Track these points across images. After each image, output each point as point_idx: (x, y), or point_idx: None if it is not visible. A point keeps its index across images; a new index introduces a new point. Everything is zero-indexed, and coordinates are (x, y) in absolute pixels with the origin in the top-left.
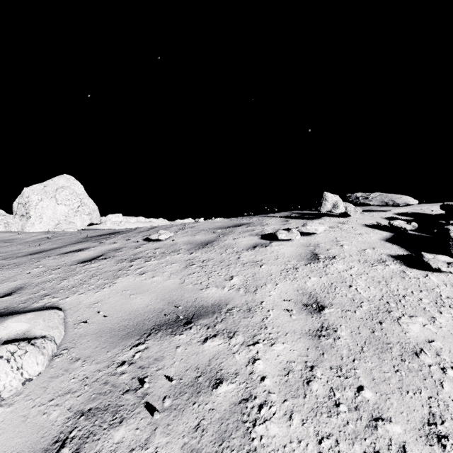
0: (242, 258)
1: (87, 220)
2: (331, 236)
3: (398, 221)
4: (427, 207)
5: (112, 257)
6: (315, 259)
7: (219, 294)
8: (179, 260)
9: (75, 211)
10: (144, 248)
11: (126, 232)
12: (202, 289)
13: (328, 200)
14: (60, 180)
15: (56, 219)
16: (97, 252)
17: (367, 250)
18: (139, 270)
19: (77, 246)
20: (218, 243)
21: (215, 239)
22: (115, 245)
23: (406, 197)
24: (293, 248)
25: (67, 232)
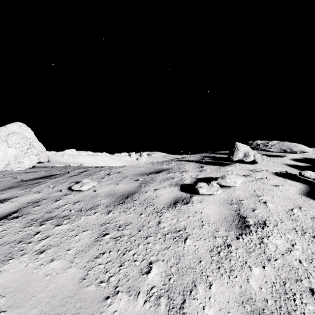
0: (163, 224)
1: (35, 160)
2: (249, 189)
3: (308, 172)
4: (312, 152)
5: (24, 216)
6: (245, 226)
7: (130, 314)
8: (93, 224)
9: (24, 152)
10: (64, 200)
11: (58, 176)
12: (106, 297)
13: (239, 150)
14: (12, 127)
15: (7, 160)
16: (15, 205)
17: (295, 210)
18: (41, 244)
19: (3, 194)
20: (138, 195)
21: (136, 190)
22: (38, 196)
23: (301, 145)
24: (216, 207)
25: (14, 171)
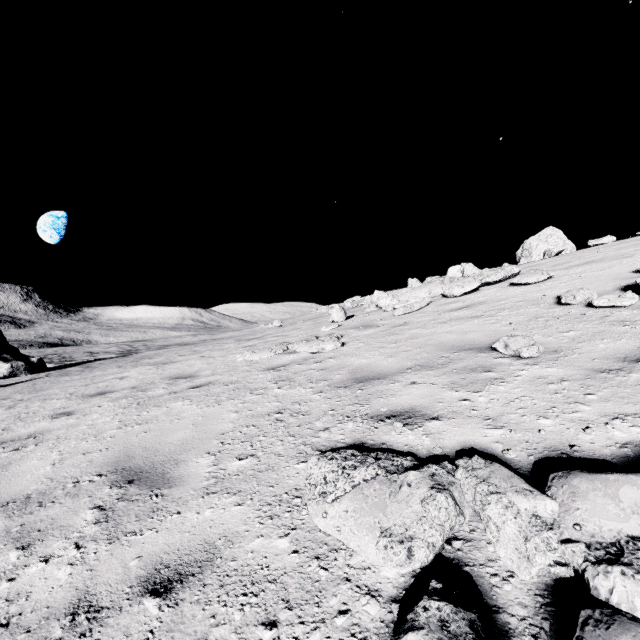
0: None
1: None
2: None
3: None
4: None
5: None
6: None
7: None
8: None
9: None
10: None
11: None
12: None
13: None
14: (547, 231)
15: None
16: None
17: None
18: None
19: None
20: None
21: None
22: None
23: None
24: None
25: None
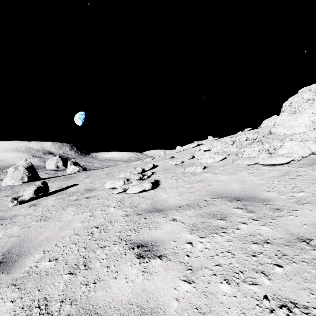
0: None
1: None
2: None
3: None
4: None
5: None
6: None
7: None
8: None
9: None
10: None
11: None
12: None
13: None
14: (272, 117)
15: None
16: None
17: None
18: None
19: None
20: None
21: None
22: None
23: None
24: None
25: None
